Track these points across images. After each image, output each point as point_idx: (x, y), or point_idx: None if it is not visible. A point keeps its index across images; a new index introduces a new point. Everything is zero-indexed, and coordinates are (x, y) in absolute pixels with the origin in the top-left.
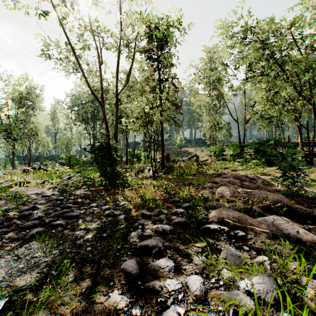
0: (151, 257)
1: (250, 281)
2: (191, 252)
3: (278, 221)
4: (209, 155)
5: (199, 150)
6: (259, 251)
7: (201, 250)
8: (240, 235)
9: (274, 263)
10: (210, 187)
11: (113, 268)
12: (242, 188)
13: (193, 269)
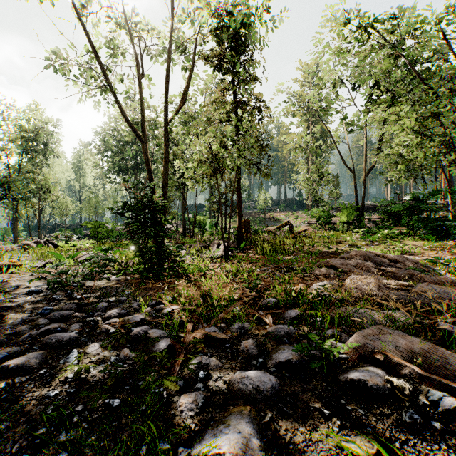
0: None
1: None
2: None
3: None
4: (308, 223)
5: (292, 216)
6: None
7: None
8: (448, 407)
9: None
10: (323, 275)
11: None
12: (383, 277)
13: None
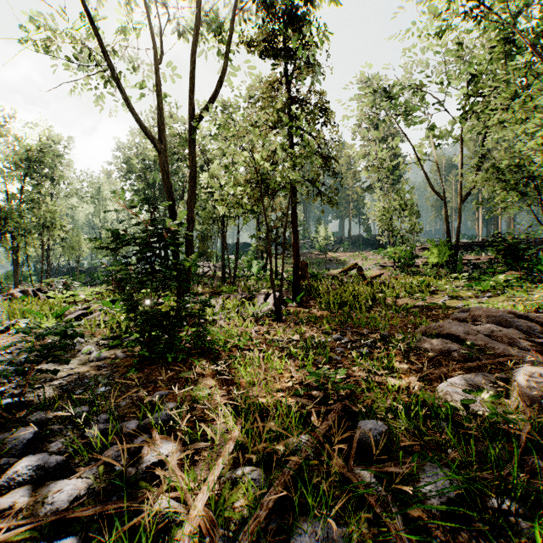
0: None
1: None
2: None
3: None
4: (381, 266)
5: (359, 256)
6: None
7: None
8: None
9: None
10: (438, 351)
11: None
12: None
13: None
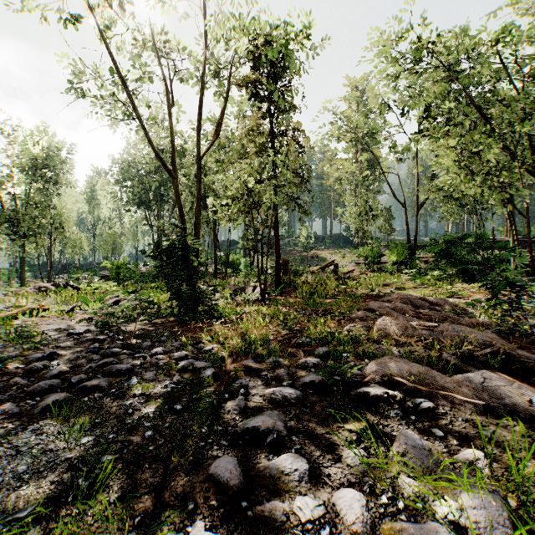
0: (265, 451)
1: (454, 501)
2: (338, 441)
3: (493, 382)
4: (356, 263)
5: (338, 254)
6: (463, 438)
7: (357, 437)
8: (424, 407)
9: (494, 464)
10: (361, 318)
11: (193, 473)
12: (418, 320)
13: (344, 475)
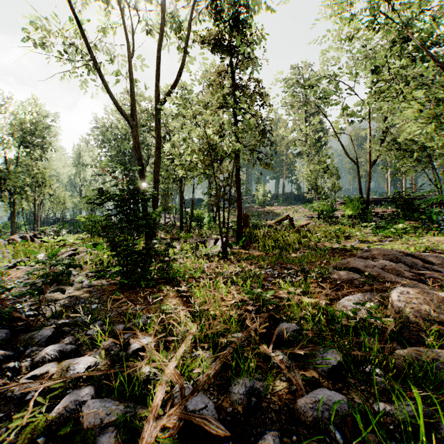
0: None
1: None
2: None
3: None
4: (308, 217)
5: (291, 209)
6: None
7: None
8: None
9: None
10: (344, 280)
11: None
12: (425, 285)
13: None
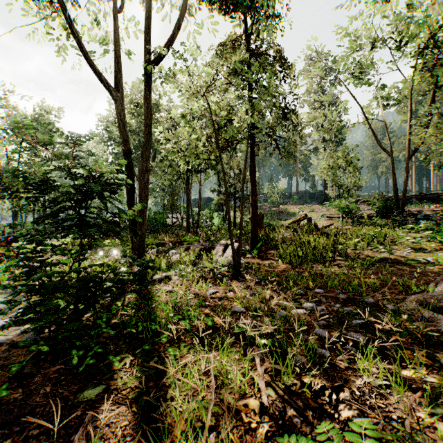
0: None
1: None
2: None
3: None
4: (328, 217)
5: (306, 209)
6: None
7: None
8: None
9: None
10: None
11: None
12: None
13: None
